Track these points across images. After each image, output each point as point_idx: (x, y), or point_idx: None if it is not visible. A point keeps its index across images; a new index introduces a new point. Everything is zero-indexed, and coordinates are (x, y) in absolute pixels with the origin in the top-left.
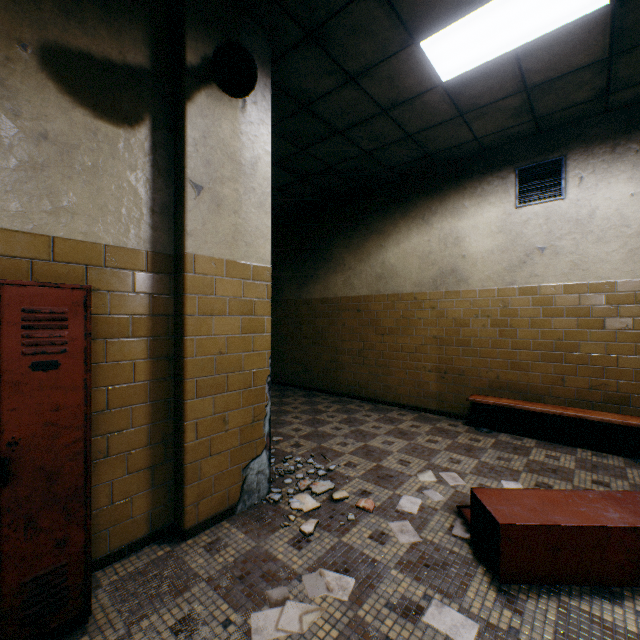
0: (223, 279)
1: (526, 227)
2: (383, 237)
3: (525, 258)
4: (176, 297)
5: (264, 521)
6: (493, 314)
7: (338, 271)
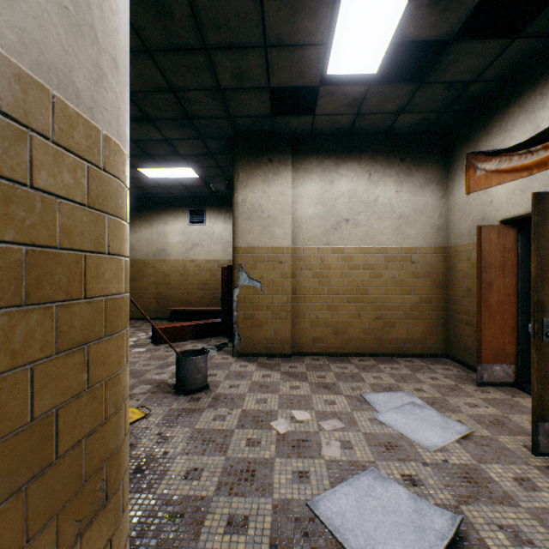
0: None
1: (193, 234)
2: None
3: (192, 247)
4: None
5: None
6: (180, 271)
7: None
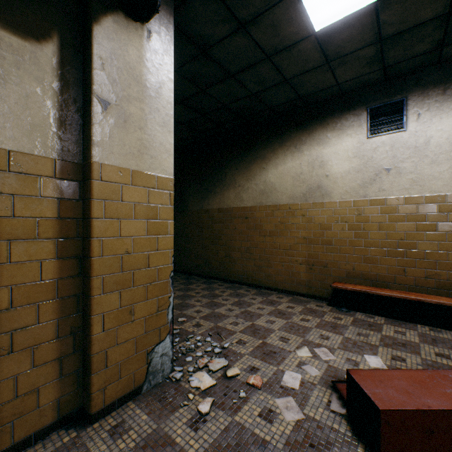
0: (129, 187)
1: (376, 153)
2: (265, 161)
3: (375, 177)
4: (84, 202)
5: (166, 400)
6: (350, 220)
7: (231, 188)
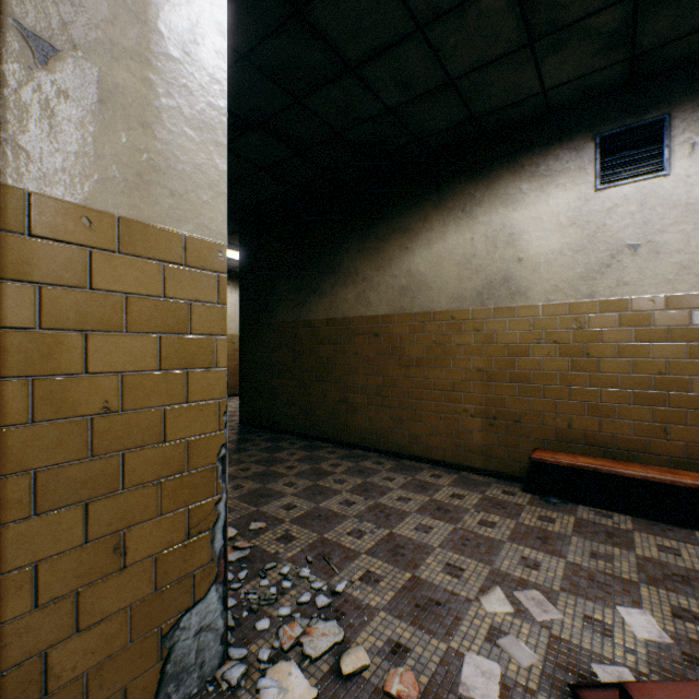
0: (113, 256)
1: (611, 217)
2: (409, 236)
3: (609, 260)
4: None
5: None
6: (563, 338)
7: (349, 283)
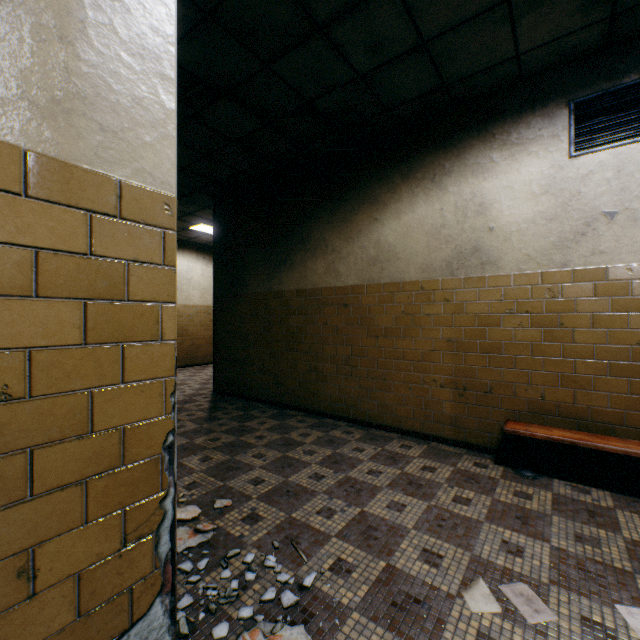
0: (17, 199)
1: (586, 184)
2: (378, 208)
3: (584, 228)
4: None
5: None
6: (535, 308)
7: (318, 254)
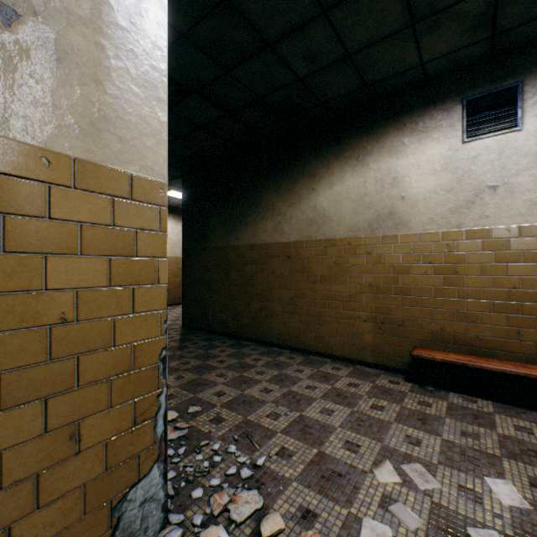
0: (69, 191)
1: (475, 163)
2: (315, 180)
3: (474, 198)
4: None
5: None
6: (437, 260)
7: (267, 216)
